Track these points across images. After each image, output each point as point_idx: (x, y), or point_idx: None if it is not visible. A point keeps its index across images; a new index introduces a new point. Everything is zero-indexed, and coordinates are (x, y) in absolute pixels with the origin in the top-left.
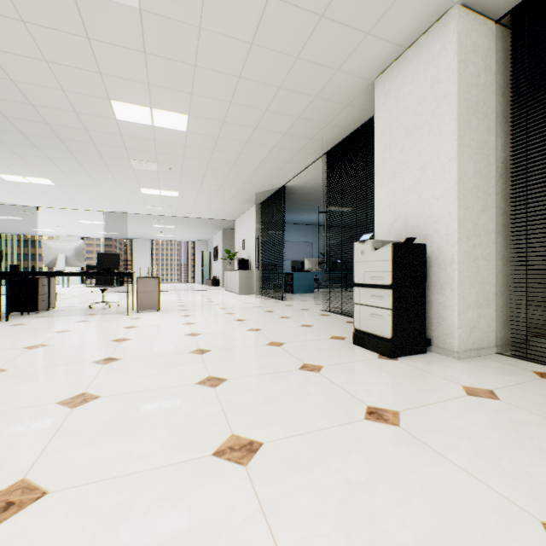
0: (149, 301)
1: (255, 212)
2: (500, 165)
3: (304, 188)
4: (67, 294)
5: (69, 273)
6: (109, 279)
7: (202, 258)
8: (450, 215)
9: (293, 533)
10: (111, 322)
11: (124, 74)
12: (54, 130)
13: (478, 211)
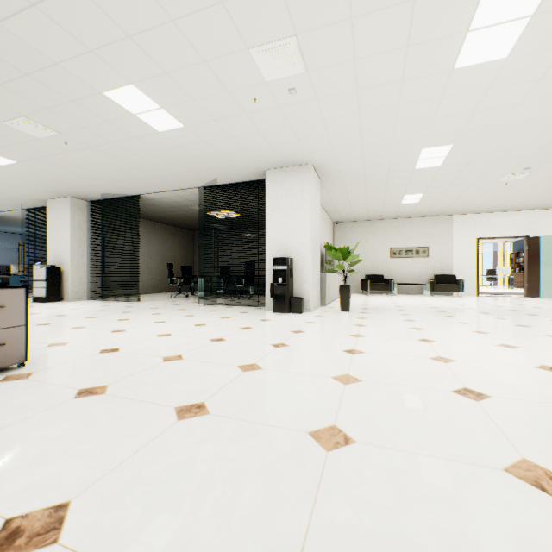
0: None
1: None
2: (90, 243)
3: (11, 217)
4: None
5: None
6: None
7: None
8: (69, 259)
9: None
10: None
11: None
12: None
13: (80, 258)
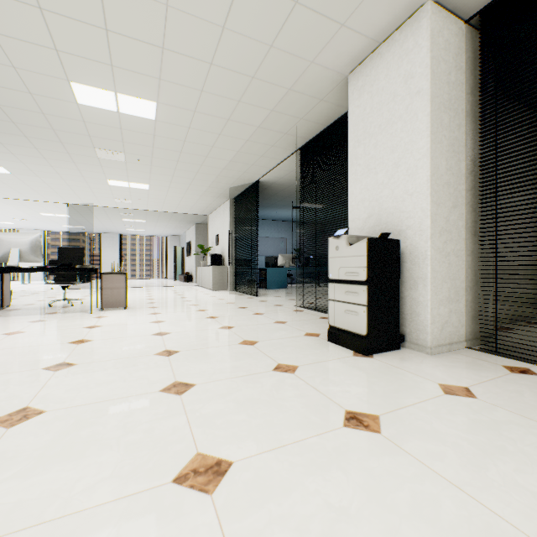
0: (115, 298)
1: (229, 207)
2: (469, 162)
3: (278, 184)
4: (26, 291)
5: (24, 269)
6: (72, 275)
7: (175, 254)
8: (423, 211)
9: None
10: (71, 321)
11: (84, 53)
12: (6, 113)
13: (449, 207)
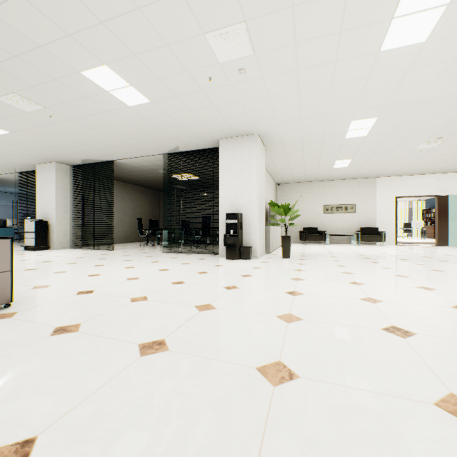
0: None
1: None
2: (72, 201)
3: (7, 179)
4: None
5: None
6: None
7: None
8: (54, 214)
9: None
10: None
11: None
12: None
13: (64, 213)
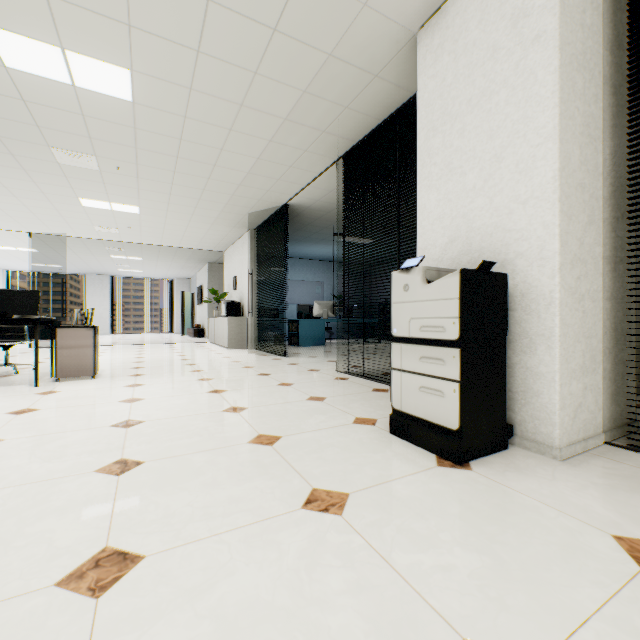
0: (78, 363)
1: (249, 240)
2: (608, 156)
3: (314, 209)
4: None
5: None
6: (20, 329)
7: (182, 301)
8: (546, 227)
9: None
10: None
11: None
12: None
13: (583, 223)
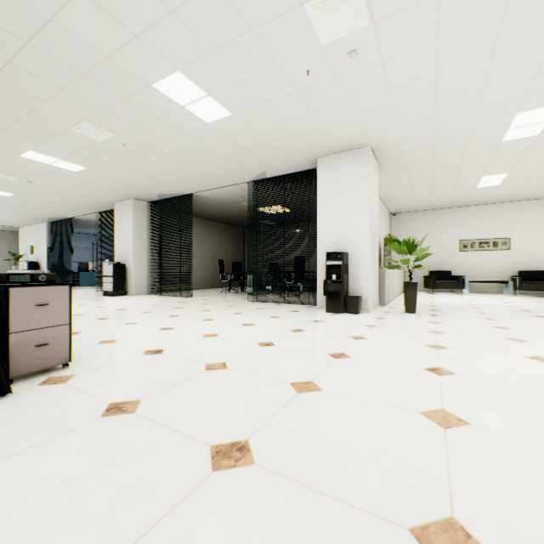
0: None
1: (46, 228)
2: (150, 242)
3: (88, 220)
4: None
5: None
6: None
7: None
8: (132, 256)
9: (78, 304)
10: None
11: None
12: None
13: (141, 255)
